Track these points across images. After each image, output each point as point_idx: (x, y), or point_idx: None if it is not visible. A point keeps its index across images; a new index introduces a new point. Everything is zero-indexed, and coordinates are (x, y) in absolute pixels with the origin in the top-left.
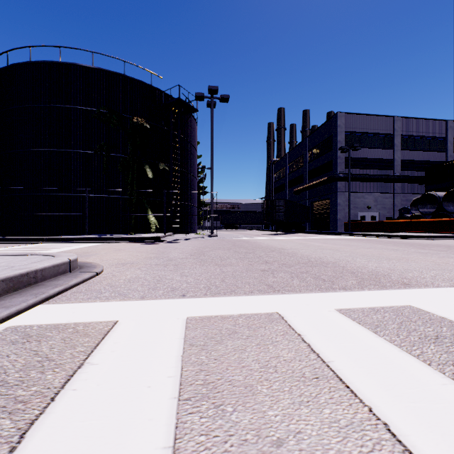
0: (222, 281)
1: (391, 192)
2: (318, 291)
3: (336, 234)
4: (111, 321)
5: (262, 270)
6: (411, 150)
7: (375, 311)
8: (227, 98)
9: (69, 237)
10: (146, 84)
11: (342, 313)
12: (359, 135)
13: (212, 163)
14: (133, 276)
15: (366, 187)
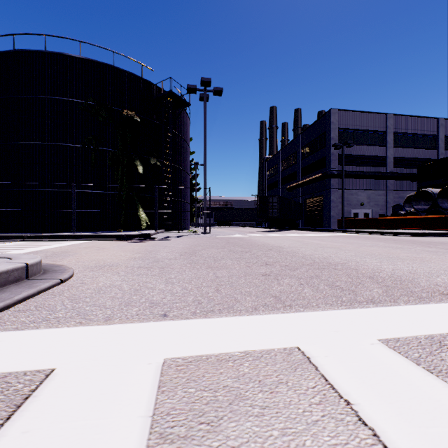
0: (216, 291)
1: (383, 189)
2: (341, 307)
3: (330, 231)
4: (41, 371)
5: (264, 274)
6: (403, 148)
7: (438, 344)
8: (220, 91)
9: (52, 234)
10: (137, 76)
11: (392, 348)
12: (352, 132)
13: (205, 158)
14: (106, 283)
15: (359, 184)
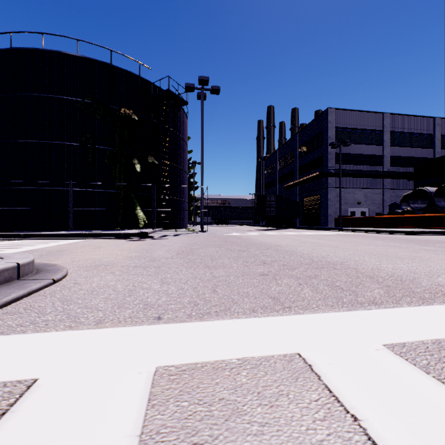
0: (213, 292)
1: (380, 188)
2: (342, 309)
3: (328, 229)
4: (23, 382)
5: (262, 274)
6: (399, 147)
7: None
8: (218, 89)
9: (48, 233)
10: (134, 74)
11: (398, 354)
12: (349, 131)
13: (202, 156)
14: (100, 284)
15: (356, 183)
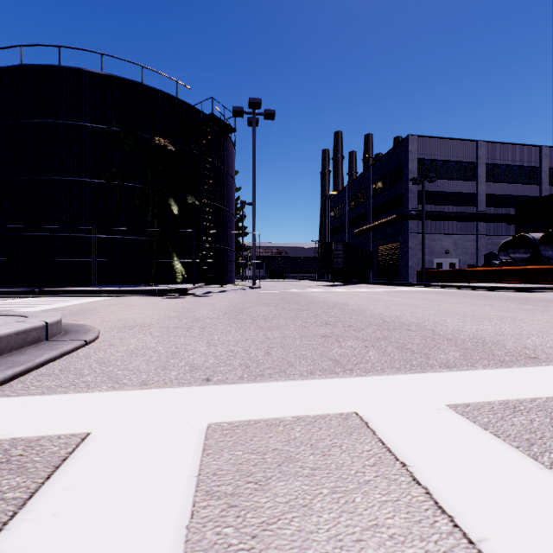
0: (266, 355)
1: (473, 234)
2: (410, 371)
3: (408, 285)
4: (76, 435)
5: (323, 336)
6: (497, 182)
7: (512, 409)
8: (273, 114)
9: (68, 289)
10: (170, 95)
11: (460, 413)
12: (435, 164)
13: (254, 196)
14: (138, 346)
15: (443, 227)
